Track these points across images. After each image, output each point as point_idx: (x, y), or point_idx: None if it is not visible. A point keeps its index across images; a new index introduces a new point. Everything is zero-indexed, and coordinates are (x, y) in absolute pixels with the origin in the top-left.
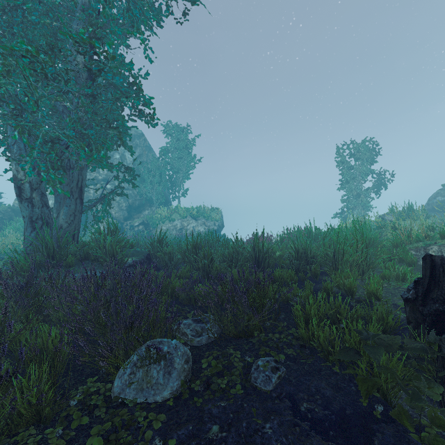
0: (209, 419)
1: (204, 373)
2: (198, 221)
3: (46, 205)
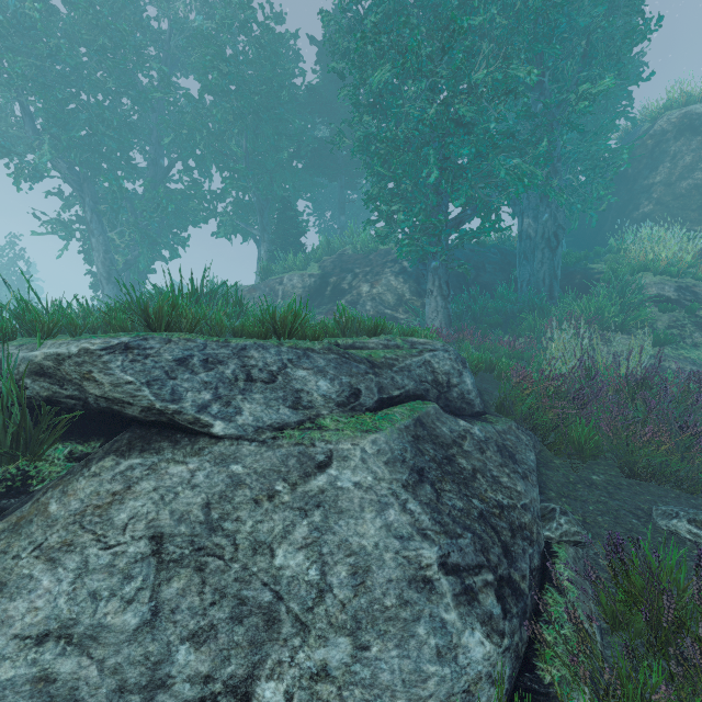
0: None
1: None
2: None
3: None
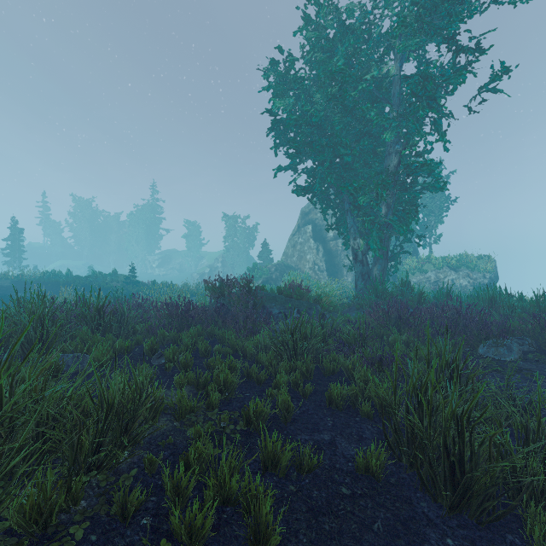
0: (542, 367)
1: (532, 357)
2: (459, 272)
3: (368, 264)
